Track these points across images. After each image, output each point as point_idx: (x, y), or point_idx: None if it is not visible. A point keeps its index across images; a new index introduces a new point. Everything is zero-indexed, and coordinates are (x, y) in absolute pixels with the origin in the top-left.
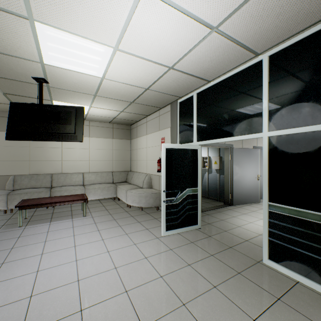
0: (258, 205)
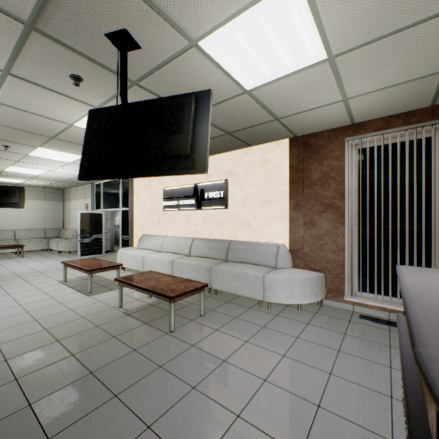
0: None
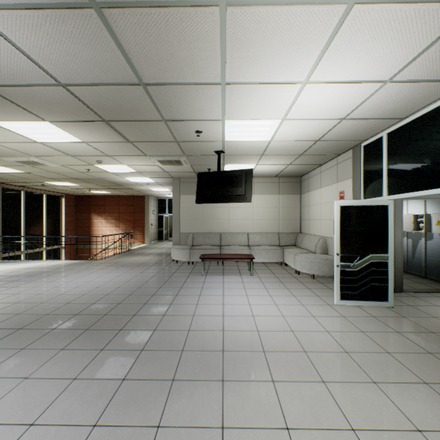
0: None
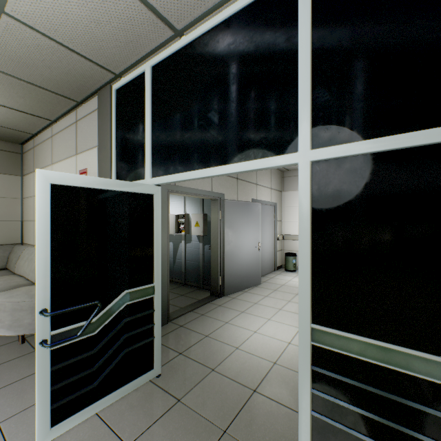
0: (259, 289)
